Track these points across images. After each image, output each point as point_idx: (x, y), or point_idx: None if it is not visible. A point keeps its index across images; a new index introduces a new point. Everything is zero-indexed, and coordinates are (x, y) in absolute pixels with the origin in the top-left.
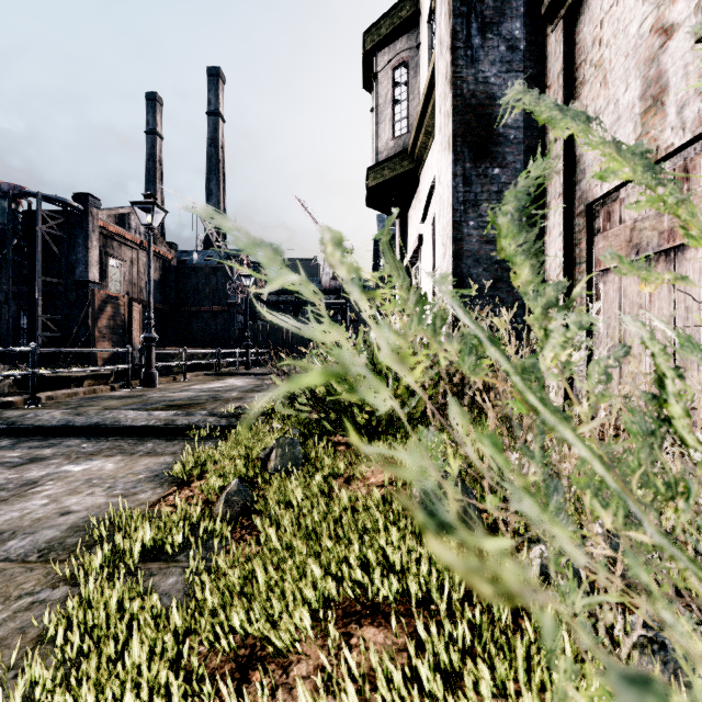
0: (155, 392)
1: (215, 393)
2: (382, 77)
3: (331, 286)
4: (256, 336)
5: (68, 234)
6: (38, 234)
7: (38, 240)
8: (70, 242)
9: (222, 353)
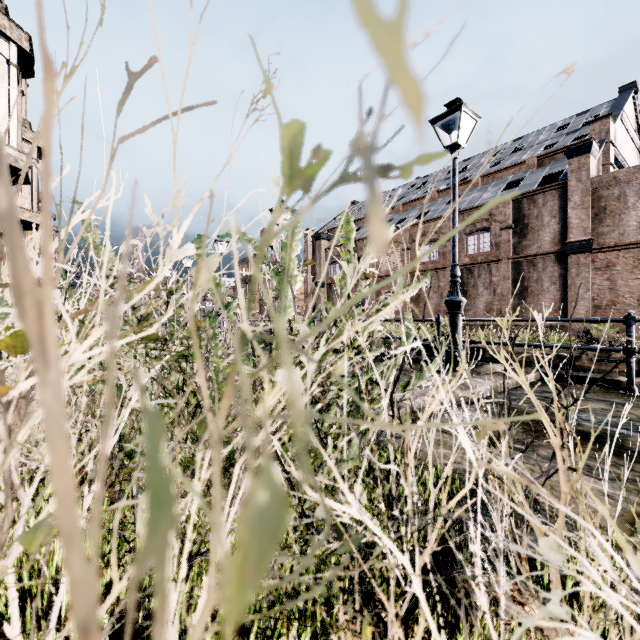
0: None
1: None
2: None
3: None
4: None
5: None
6: None
7: None
8: None
9: None
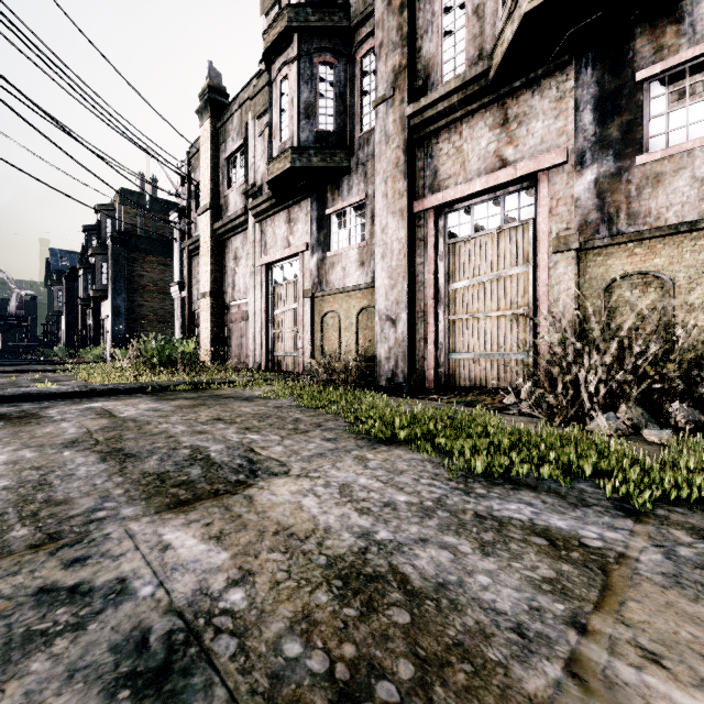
0: None
1: None
2: (55, 291)
3: (18, 314)
4: None
5: None
6: None
7: None
8: None
9: None
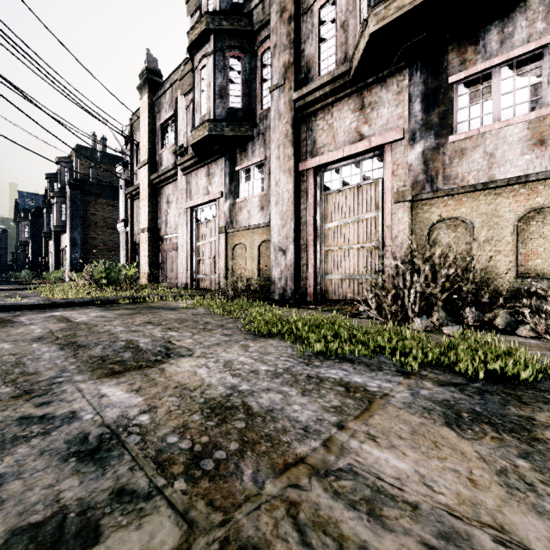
0: None
1: None
2: (23, 226)
3: None
4: None
5: None
6: None
7: None
8: None
9: None
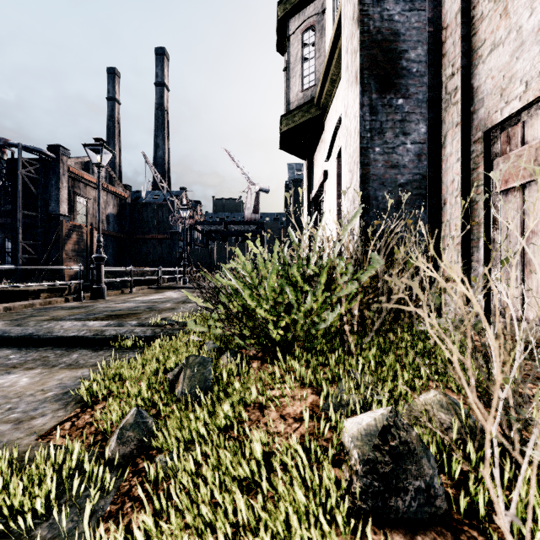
0: (102, 303)
1: (152, 304)
2: (293, 39)
3: (252, 219)
4: (192, 257)
5: (43, 177)
6: (19, 176)
7: (19, 182)
8: (45, 184)
9: (166, 271)
